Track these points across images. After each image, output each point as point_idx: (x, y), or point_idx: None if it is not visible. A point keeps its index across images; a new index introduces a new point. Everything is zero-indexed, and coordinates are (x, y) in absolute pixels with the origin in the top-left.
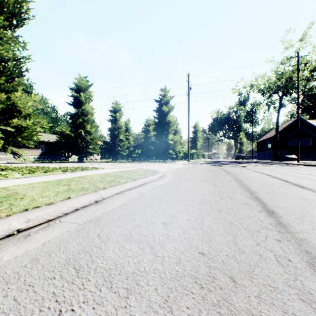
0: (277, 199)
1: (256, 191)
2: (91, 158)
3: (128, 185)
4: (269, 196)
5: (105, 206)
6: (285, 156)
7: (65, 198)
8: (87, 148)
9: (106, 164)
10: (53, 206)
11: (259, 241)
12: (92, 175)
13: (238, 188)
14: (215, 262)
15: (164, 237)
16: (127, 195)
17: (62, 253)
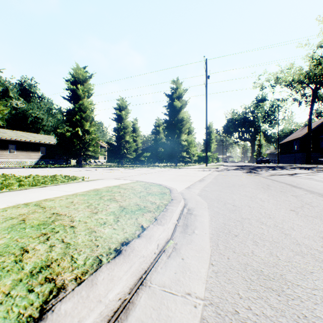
0: None
1: None
2: (96, 162)
3: None
4: None
5: None
6: (319, 160)
7: None
8: (86, 151)
9: (105, 169)
10: None
11: None
12: None
13: None
14: None
15: None
16: None
17: None
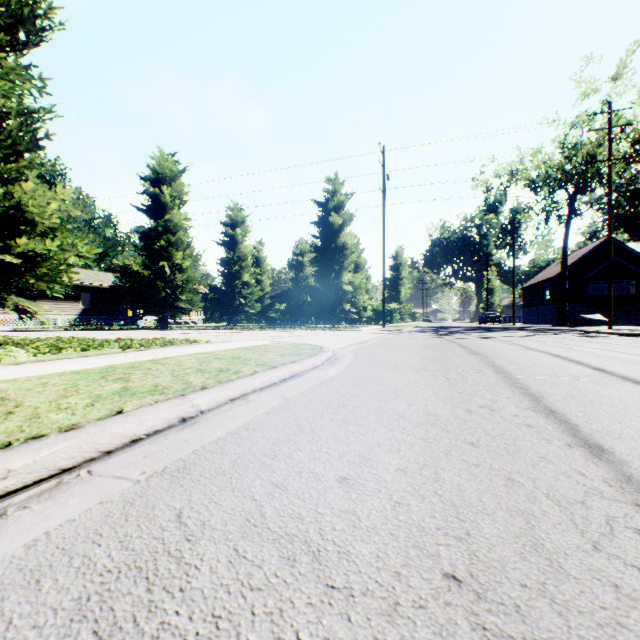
0: (597, 414)
1: (545, 394)
2: (185, 321)
3: (258, 381)
4: (576, 406)
5: (203, 430)
6: (580, 317)
7: (111, 412)
8: (176, 301)
9: (215, 332)
10: (76, 434)
11: (596, 535)
12: (181, 356)
13: (501, 387)
14: (497, 613)
15: (345, 522)
16: (256, 402)
17: (74, 575)
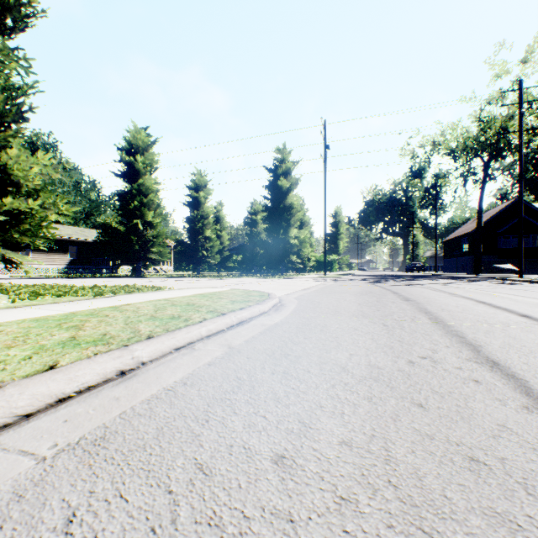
0: None
1: (482, 343)
2: (157, 270)
3: (205, 329)
4: (518, 357)
5: (139, 385)
6: (493, 266)
7: (43, 367)
8: (148, 253)
9: (180, 280)
10: None
11: None
12: (141, 302)
13: (437, 335)
14: None
15: (277, 535)
16: (200, 351)
17: None
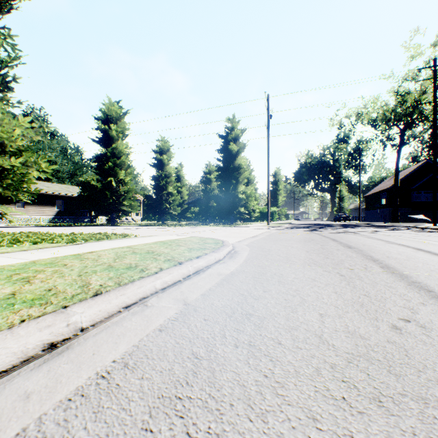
0: None
1: None
2: (128, 220)
3: (160, 281)
4: None
5: (66, 368)
6: (408, 217)
7: None
8: (120, 205)
9: (147, 228)
10: None
11: None
12: (104, 250)
13: (402, 287)
14: None
15: None
16: (152, 310)
17: None
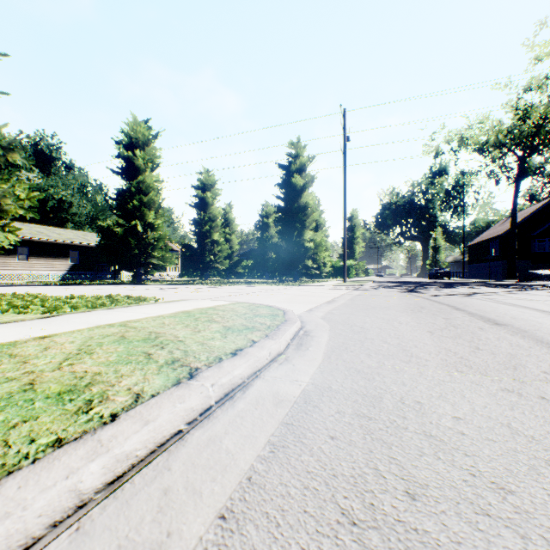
0: None
1: None
2: (162, 276)
3: (102, 461)
4: None
5: None
6: (530, 272)
7: None
8: (149, 257)
9: (181, 287)
10: None
11: None
12: (74, 331)
13: None
14: None
15: None
16: None
17: None
